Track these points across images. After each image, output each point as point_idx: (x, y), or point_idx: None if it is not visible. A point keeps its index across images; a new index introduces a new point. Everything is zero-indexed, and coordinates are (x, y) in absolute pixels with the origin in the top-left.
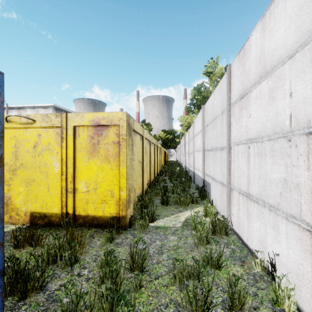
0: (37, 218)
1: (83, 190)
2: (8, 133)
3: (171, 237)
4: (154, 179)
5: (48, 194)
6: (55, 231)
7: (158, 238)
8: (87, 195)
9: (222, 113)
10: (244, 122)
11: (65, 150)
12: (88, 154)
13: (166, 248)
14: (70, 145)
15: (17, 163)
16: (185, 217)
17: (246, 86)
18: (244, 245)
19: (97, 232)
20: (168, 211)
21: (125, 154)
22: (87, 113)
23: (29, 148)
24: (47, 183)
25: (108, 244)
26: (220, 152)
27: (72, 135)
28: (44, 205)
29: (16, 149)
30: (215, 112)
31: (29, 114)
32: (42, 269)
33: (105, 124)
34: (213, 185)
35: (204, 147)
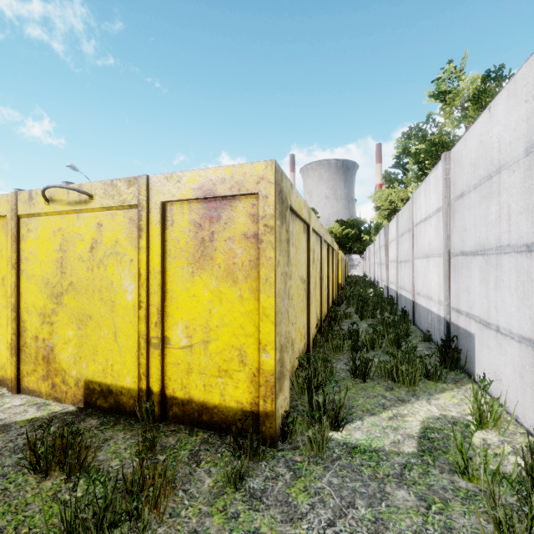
0: (96, 393)
1: (180, 344)
2: (50, 223)
3: (397, 494)
4: (327, 314)
5: (116, 347)
6: (125, 429)
7: (361, 492)
8: (188, 354)
9: (528, 153)
10: None
11: (144, 255)
12: (192, 263)
13: None
14: (156, 243)
15: (64, 282)
16: (421, 422)
17: None
18: None
19: (207, 444)
20: (370, 396)
21: (272, 264)
22: (188, 172)
23: (83, 253)
24: (113, 324)
25: (229, 495)
26: (517, 257)
27: (158, 222)
28: (108, 370)
29: (62, 254)
30: (494, 158)
31: (82, 183)
32: None
33: (226, 193)
34: (485, 341)
35: (448, 247)
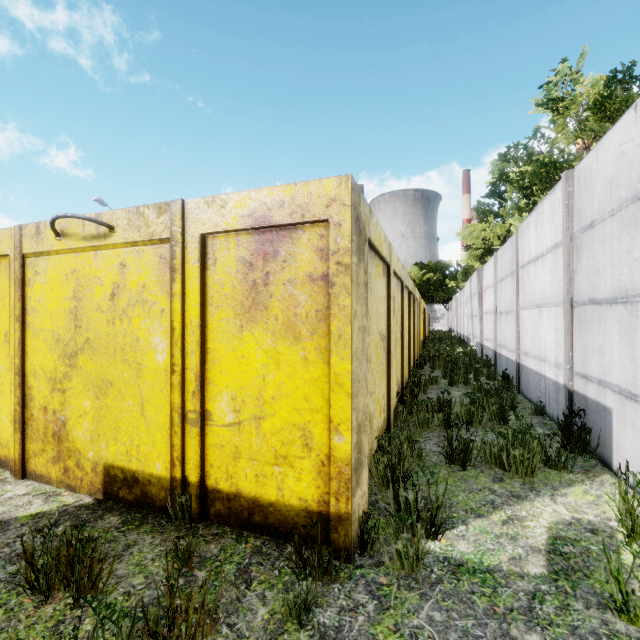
0: (118, 481)
1: (225, 420)
2: (62, 264)
3: (528, 639)
4: (408, 378)
5: (143, 423)
6: (153, 531)
7: (475, 635)
8: (235, 434)
9: None
10: None
11: (179, 303)
12: (240, 314)
13: None
14: (193, 288)
15: (79, 338)
16: (547, 528)
17: None
18: None
19: (261, 555)
20: (474, 490)
21: (347, 315)
22: (235, 195)
23: (102, 301)
24: (139, 393)
25: (291, 634)
26: None
27: (197, 260)
28: (133, 452)
29: (76, 303)
30: None
31: (101, 212)
32: None
33: (285, 220)
34: (628, 418)
35: (570, 294)
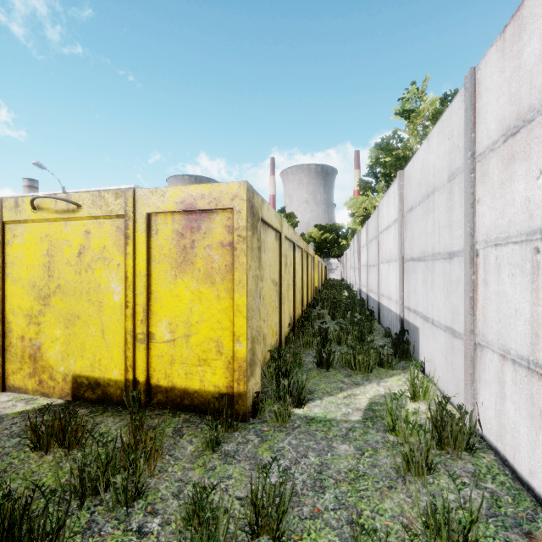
0: (84, 386)
1: (164, 338)
2: (37, 230)
3: (341, 447)
4: (301, 315)
5: (103, 344)
6: (113, 415)
7: (313, 447)
8: (171, 347)
9: (449, 180)
10: (520, 191)
11: (131, 260)
12: (175, 267)
13: (331, 476)
14: (142, 249)
15: (52, 284)
16: (369, 399)
17: (526, 103)
18: (521, 484)
19: (189, 422)
20: (331, 382)
21: (244, 268)
22: (172, 188)
23: (71, 258)
24: (101, 322)
25: (208, 455)
26: (444, 263)
27: (144, 231)
28: (96, 364)
29: (49, 259)
30: (430, 180)
31: (70, 193)
32: (58, 521)
33: (205, 207)
34: (425, 333)
35: (402, 253)
